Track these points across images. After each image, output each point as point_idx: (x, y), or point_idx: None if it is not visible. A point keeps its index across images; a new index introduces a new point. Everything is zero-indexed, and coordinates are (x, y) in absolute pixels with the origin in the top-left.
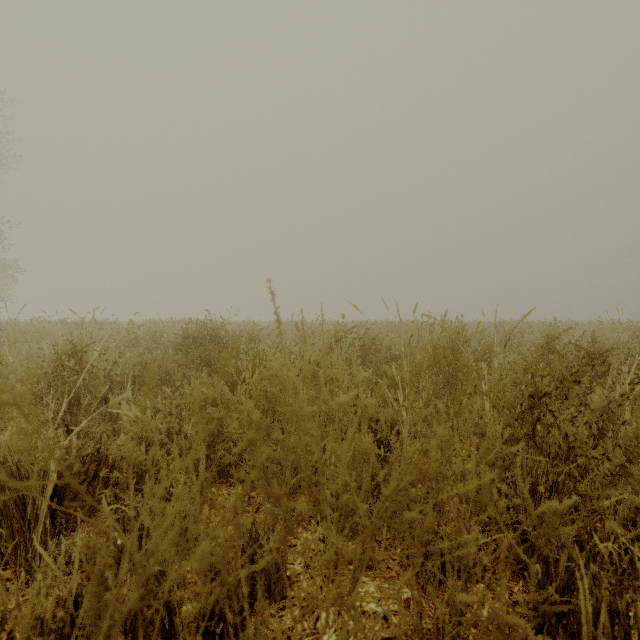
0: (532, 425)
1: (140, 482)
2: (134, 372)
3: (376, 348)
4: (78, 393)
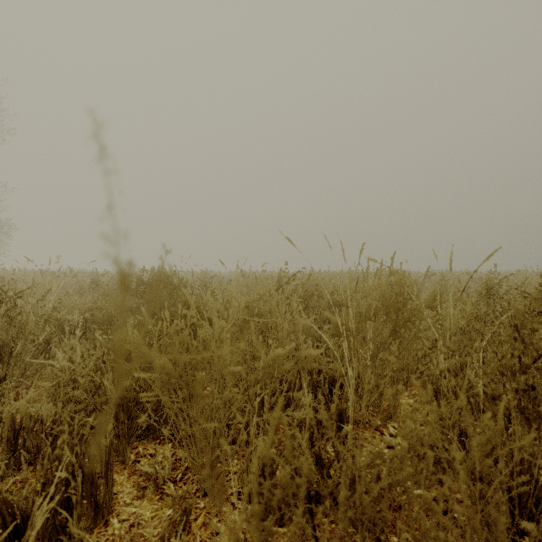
0: (516, 392)
1: (54, 443)
2: (85, 317)
3: (319, 294)
4: (9, 340)
